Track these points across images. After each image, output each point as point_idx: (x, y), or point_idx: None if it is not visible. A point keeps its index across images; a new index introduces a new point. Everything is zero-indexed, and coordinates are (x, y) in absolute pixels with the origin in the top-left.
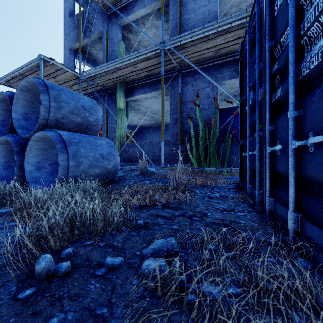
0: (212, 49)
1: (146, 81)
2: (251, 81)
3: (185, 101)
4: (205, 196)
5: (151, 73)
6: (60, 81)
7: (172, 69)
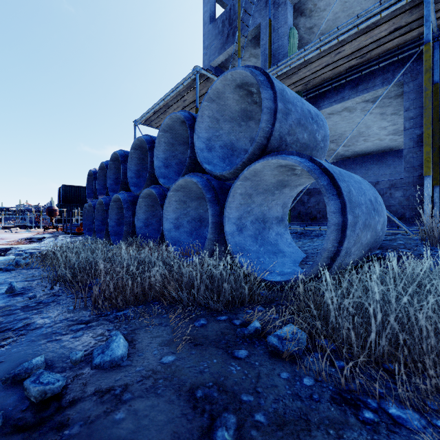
0: None
1: (349, 77)
2: None
3: None
4: None
5: (363, 61)
6: None
7: (415, 39)
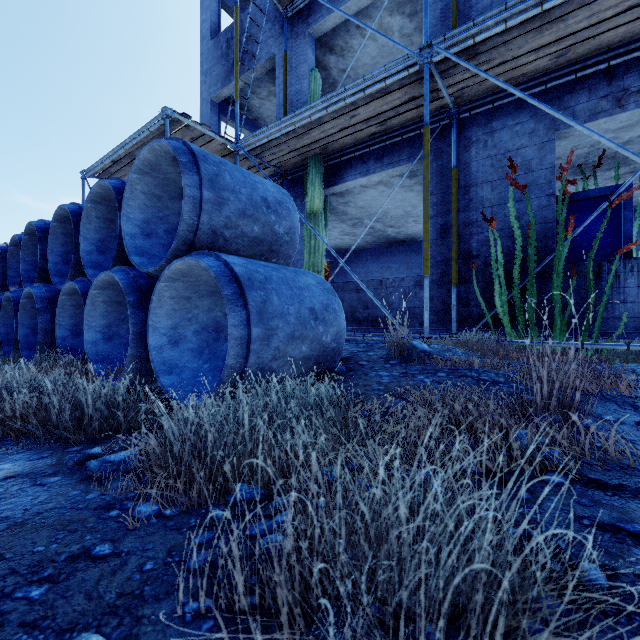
0: (548, 50)
1: (373, 146)
2: None
3: (468, 183)
4: None
5: (385, 129)
6: None
7: (436, 113)
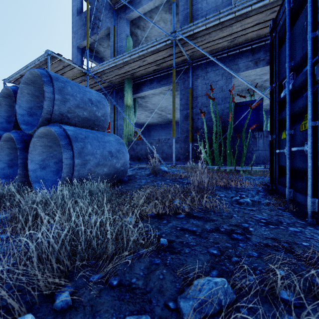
0: (227, 38)
1: (155, 75)
2: (291, 60)
3: (197, 95)
4: (232, 200)
5: (160, 68)
6: (68, 78)
7: (183, 62)
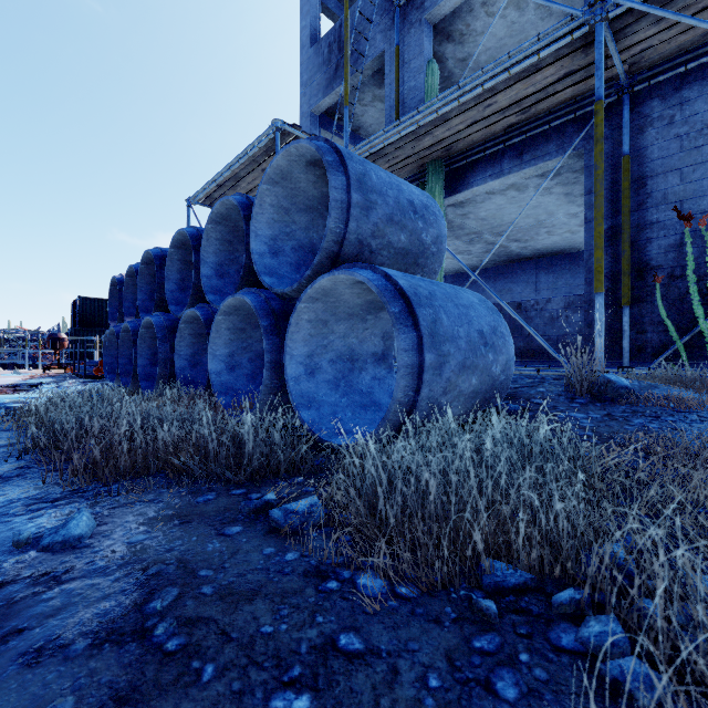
0: None
1: (509, 141)
2: None
3: (644, 174)
4: None
5: (527, 117)
6: None
7: None
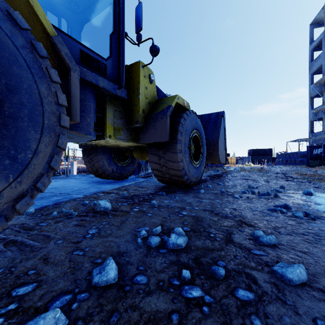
0: None
1: None
2: None
3: None
4: None
5: None
6: (305, 139)
7: None
